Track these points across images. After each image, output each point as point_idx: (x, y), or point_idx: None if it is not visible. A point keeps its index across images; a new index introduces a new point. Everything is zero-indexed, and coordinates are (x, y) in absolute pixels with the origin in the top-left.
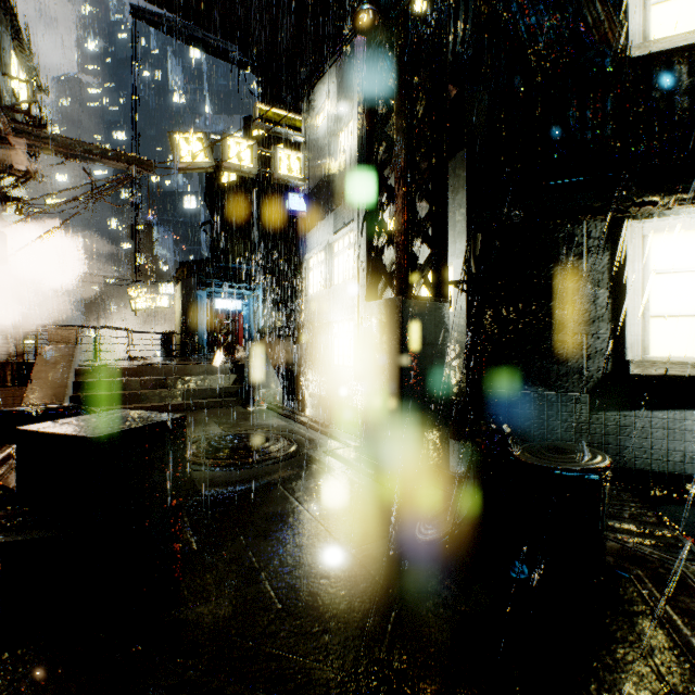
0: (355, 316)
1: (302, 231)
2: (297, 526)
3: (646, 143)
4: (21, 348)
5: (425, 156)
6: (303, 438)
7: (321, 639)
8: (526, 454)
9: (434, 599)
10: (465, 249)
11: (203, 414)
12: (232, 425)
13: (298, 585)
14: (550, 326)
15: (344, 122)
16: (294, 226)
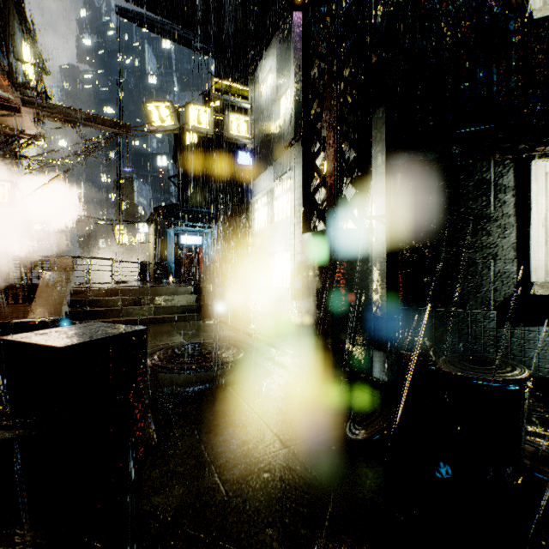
0: (292, 247)
1: (249, 182)
2: (243, 423)
3: (547, 93)
4: (29, 273)
5: (351, 111)
6: (249, 346)
7: (264, 533)
8: (448, 365)
9: (366, 496)
10: (385, 189)
11: (170, 326)
12: (192, 335)
13: (243, 479)
14: (460, 253)
15: (283, 89)
16: (243, 177)
